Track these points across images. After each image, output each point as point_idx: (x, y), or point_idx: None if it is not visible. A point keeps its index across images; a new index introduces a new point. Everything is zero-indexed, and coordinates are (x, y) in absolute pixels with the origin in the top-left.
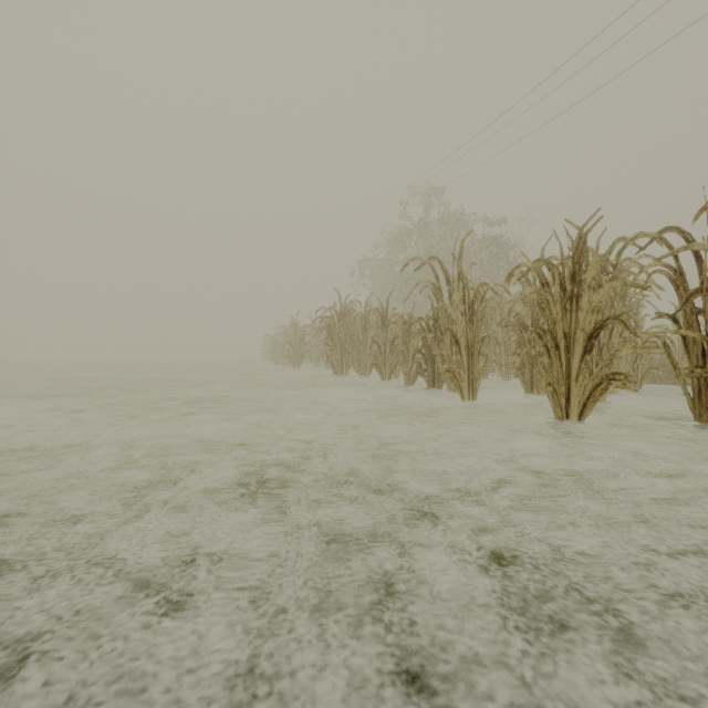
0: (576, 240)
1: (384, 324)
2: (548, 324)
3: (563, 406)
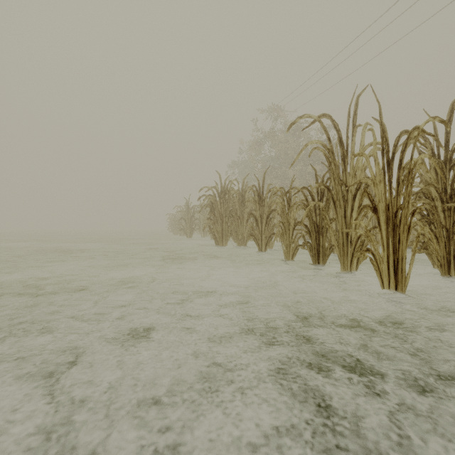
0: None
1: (260, 199)
2: None
3: None
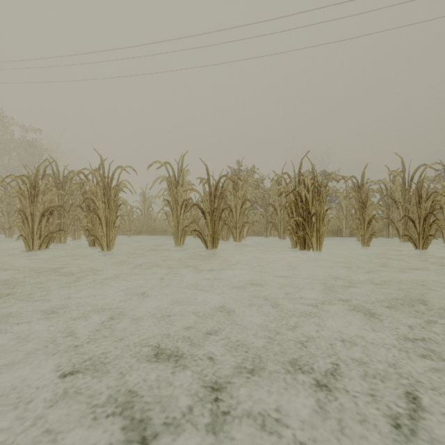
0: (37, 170)
1: None
2: (23, 207)
3: (31, 245)
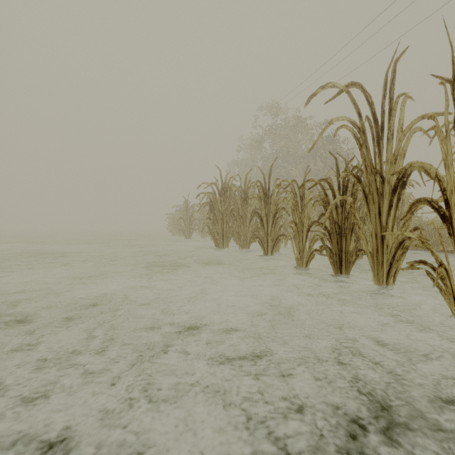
0: None
1: (266, 196)
2: None
3: None
